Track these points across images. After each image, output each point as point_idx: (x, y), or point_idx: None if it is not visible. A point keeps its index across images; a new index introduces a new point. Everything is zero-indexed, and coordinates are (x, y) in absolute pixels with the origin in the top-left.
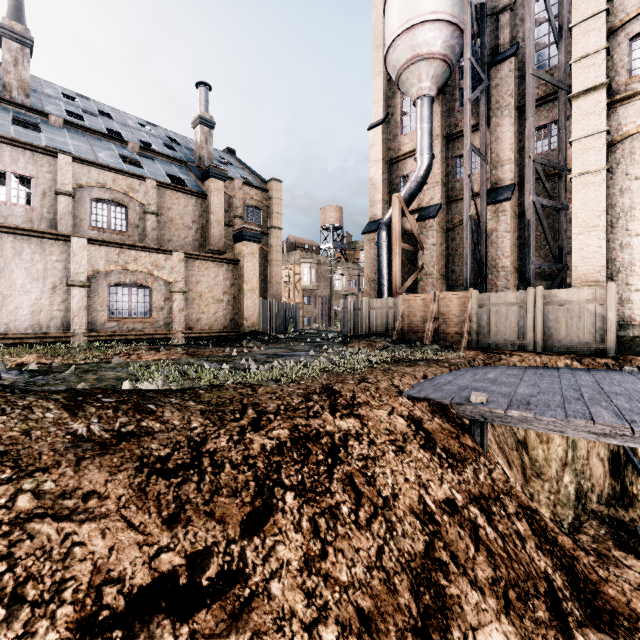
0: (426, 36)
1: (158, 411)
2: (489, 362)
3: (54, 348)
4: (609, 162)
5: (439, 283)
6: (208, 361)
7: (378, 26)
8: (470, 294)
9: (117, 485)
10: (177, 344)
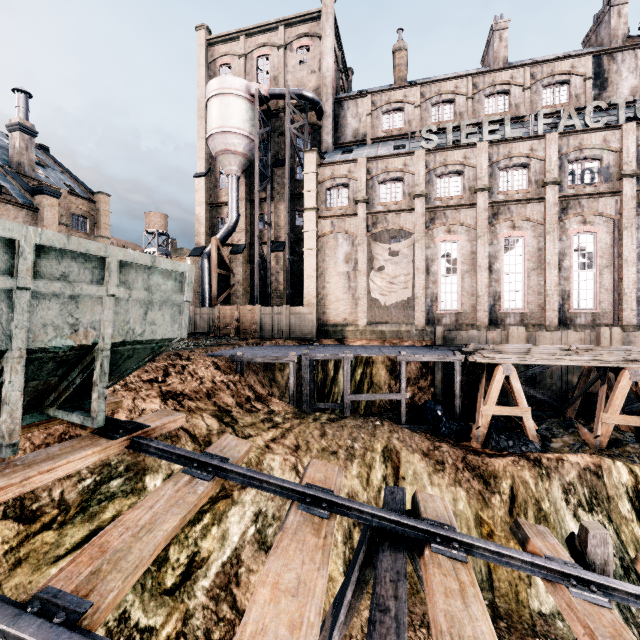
0: (234, 140)
1: None
2: (260, 344)
3: None
4: (319, 245)
5: (244, 297)
6: None
7: (202, 102)
8: (257, 307)
9: None
10: None
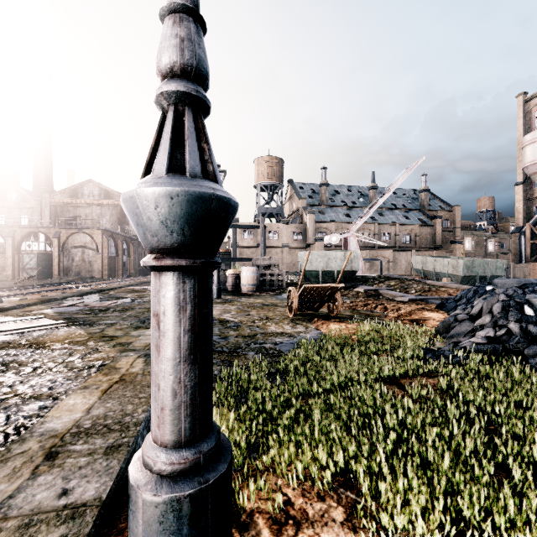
0: None
1: None
2: None
3: None
4: None
5: None
6: None
7: (520, 139)
8: None
9: None
10: None
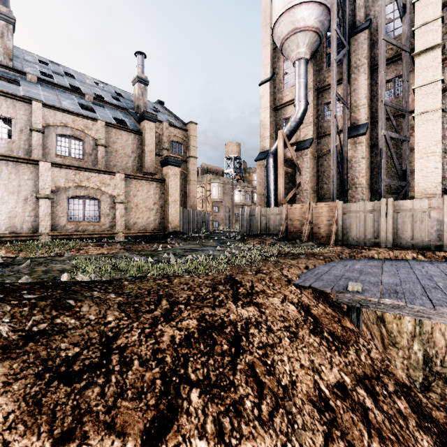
0: (303, 14)
1: (76, 306)
2: (353, 255)
3: (22, 245)
4: (443, 104)
5: (312, 196)
6: (139, 255)
7: (267, 10)
8: (336, 204)
9: (8, 399)
10: (118, 241)
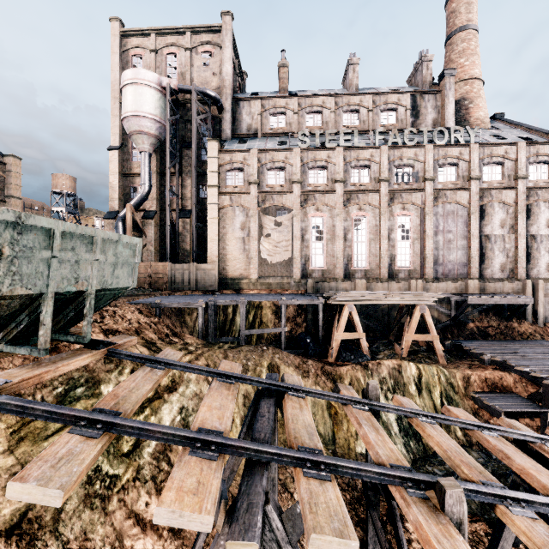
0: (147, 124)
1: None
2: (172, 294)
3: None
4: (220, 215)
5: (155, 255)
6: None
7: (116, 84)
8: (168, 264)
9: None
10: None
